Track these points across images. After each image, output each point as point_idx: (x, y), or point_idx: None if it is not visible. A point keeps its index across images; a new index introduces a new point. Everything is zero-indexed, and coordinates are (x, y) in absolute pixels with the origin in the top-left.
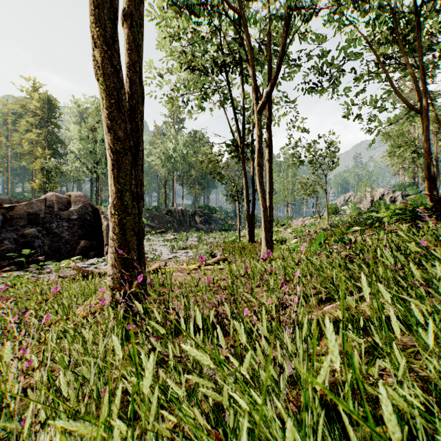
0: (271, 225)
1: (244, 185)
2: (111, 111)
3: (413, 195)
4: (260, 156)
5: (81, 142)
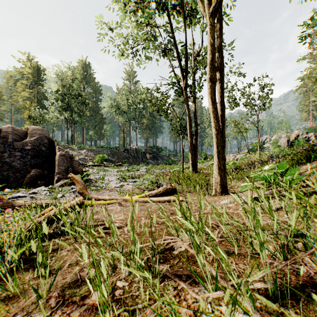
0: (223, 151)
1: (188, 119)
2: None
3: None
4: (213, 69)
5: (59, 97)
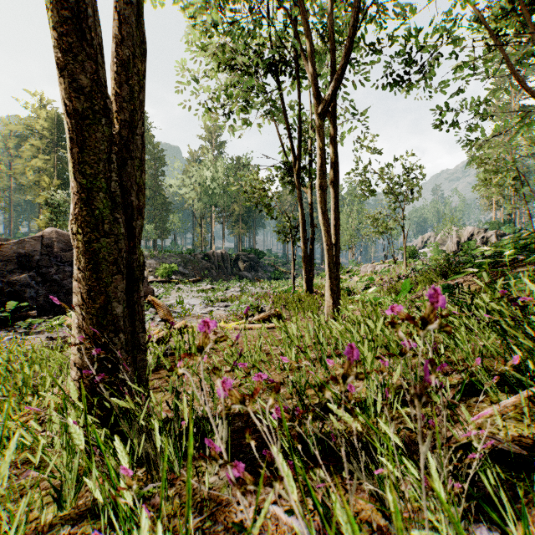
0: (337, 269)
1: (301, 219)
2: (63, 32)
3: (510, 235)
4: (323, 175)
5: None
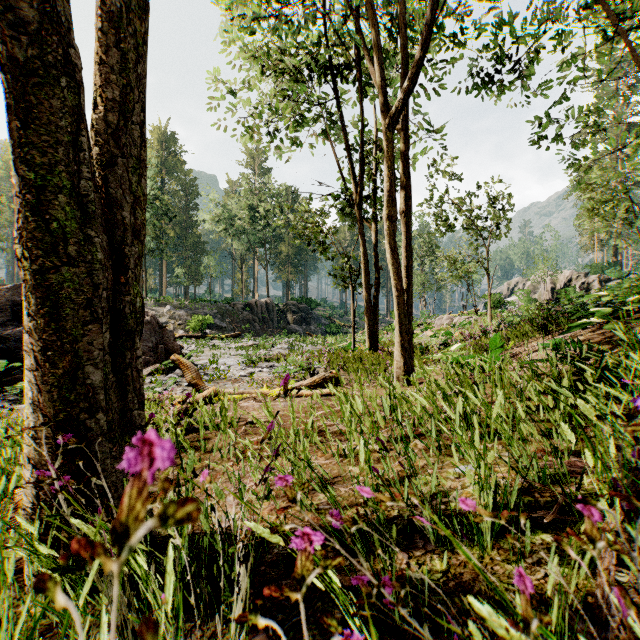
0: (409, 321)
1: (363, 260)
2: None
3: (617, 280)
4: (392, 202)
5: None
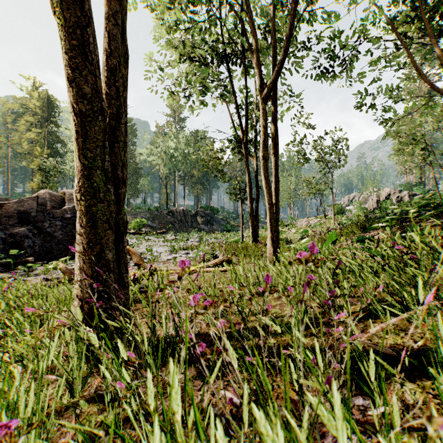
0: (277, 224)
1: (248, 183)
2: (72, 55)
3: (420, 195)
4: (265, 148)
5: None
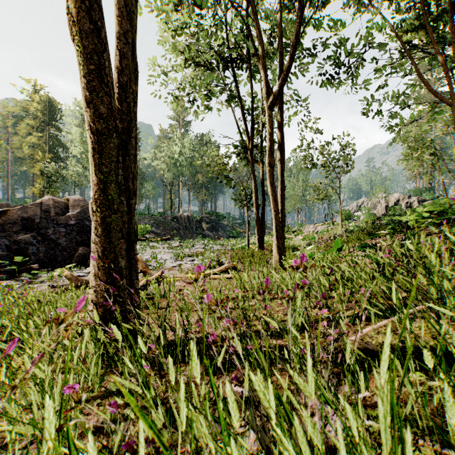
0: (283, 231)
1: (254, 189)
2: (89, 79)
3: (430, 200)
4: (271, 155)
5: (83, 146)
